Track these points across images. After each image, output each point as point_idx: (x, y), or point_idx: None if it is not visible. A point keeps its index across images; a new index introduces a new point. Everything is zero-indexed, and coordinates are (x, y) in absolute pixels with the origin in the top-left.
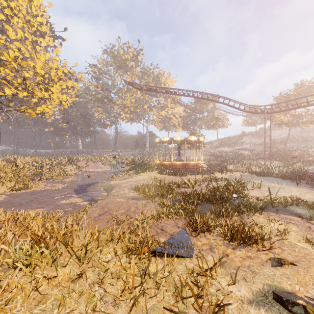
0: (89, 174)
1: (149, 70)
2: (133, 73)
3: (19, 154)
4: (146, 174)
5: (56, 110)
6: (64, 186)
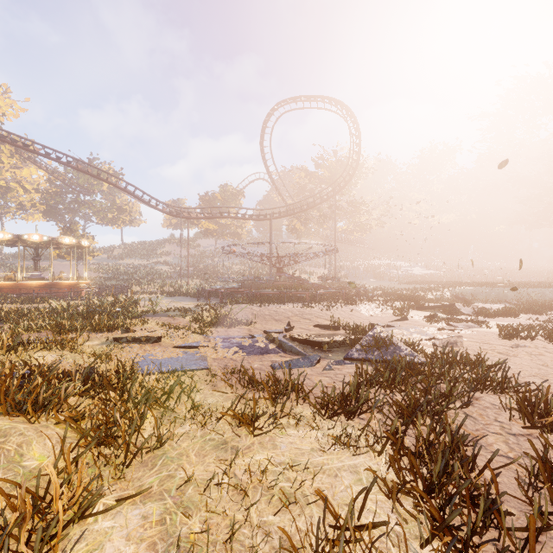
0: None
1: None
2: None
3: None
4: None
5: None
6: None
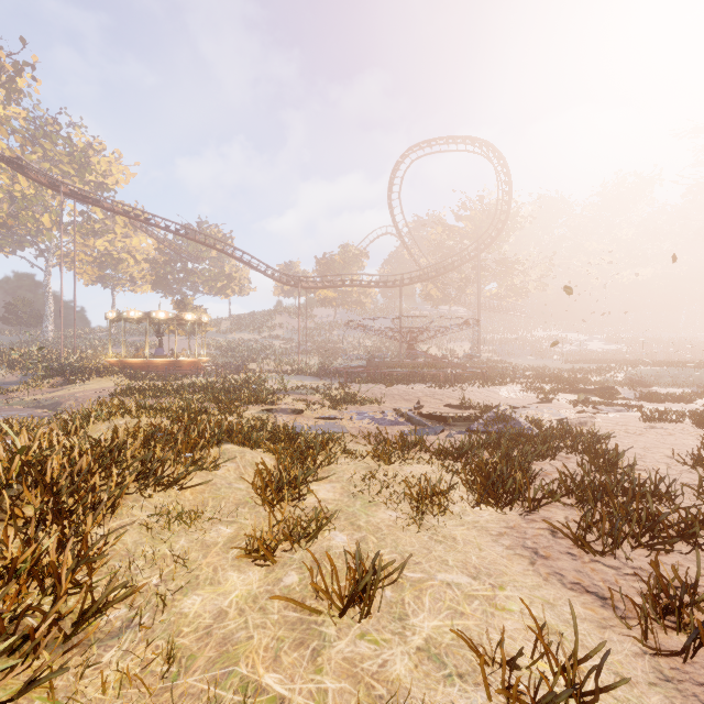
0: None
1: (59, 128)
2: None
3: None
4: (101, 381)
5: None
6: None
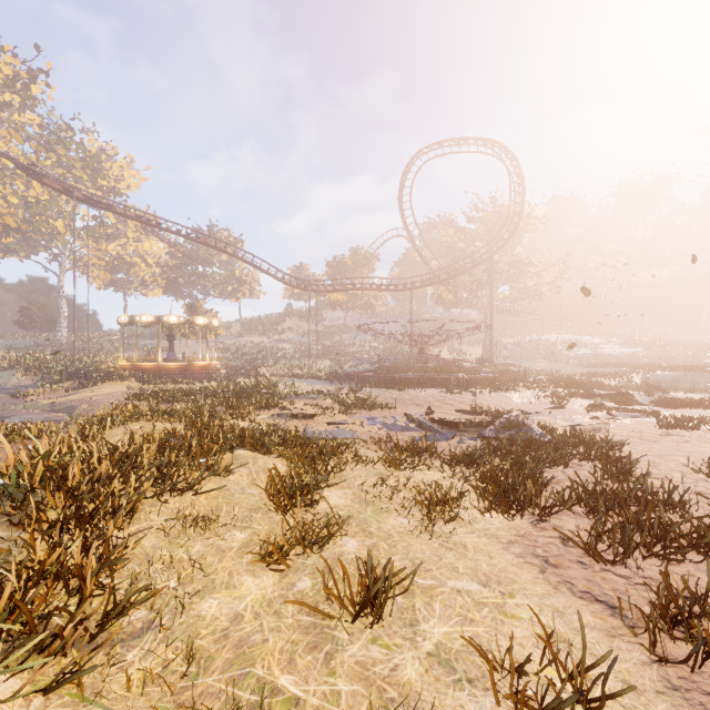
0: None
1: (72, 133)
2: (15, 126)
3: None
4: (114, 385)
5: None
6: None
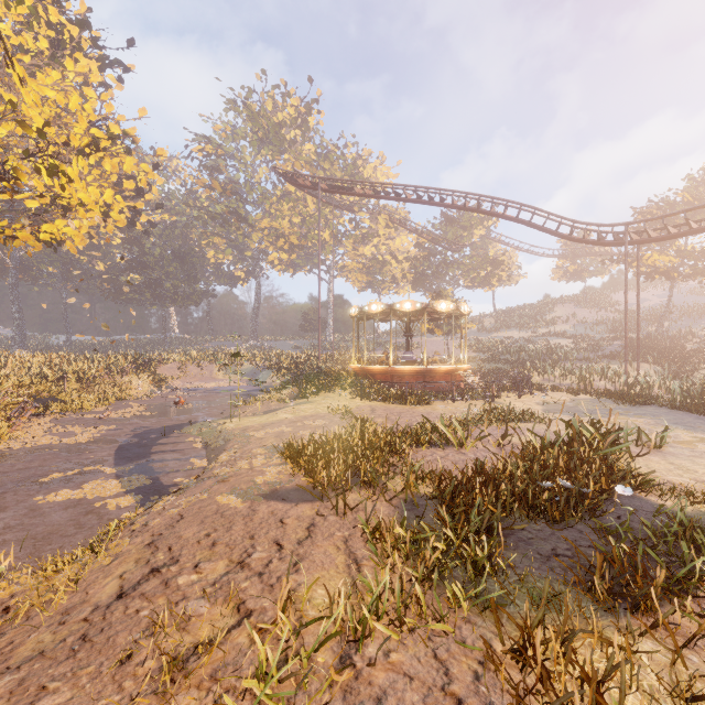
0: (178, 398)
1: (335, 149)
2: (296, 156)
3: (26, 347)
4: (326, 398)
5: (116, 242)
6: (97, 434)
